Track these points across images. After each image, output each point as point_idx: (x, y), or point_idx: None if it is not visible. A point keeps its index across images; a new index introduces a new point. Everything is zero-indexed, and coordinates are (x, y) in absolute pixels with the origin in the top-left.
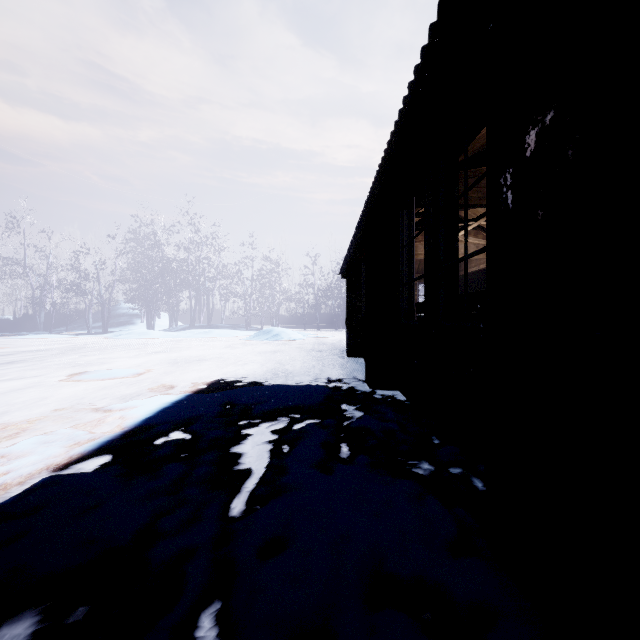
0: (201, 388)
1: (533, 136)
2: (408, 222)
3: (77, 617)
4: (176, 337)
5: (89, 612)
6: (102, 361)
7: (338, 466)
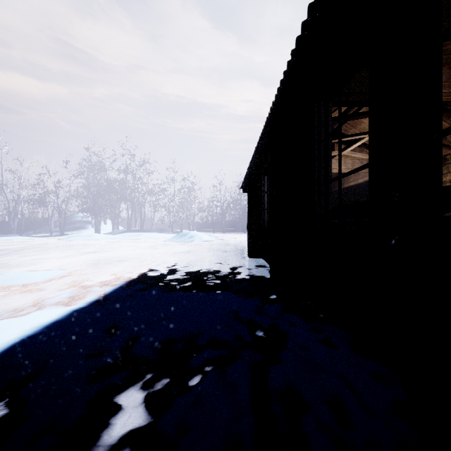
0: (99, 298)
1: None
2: (324, 115)
3: None
4: (114, 239)
5: None
6: (34, 262)
7: None
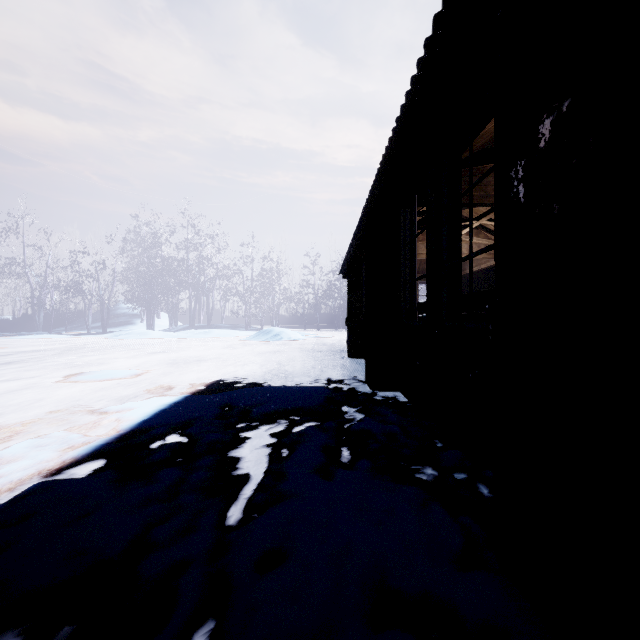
0: (199, 389)
1: (548, 125)
2: (410, 221)
3: (61, 638)
4: (176, 337)
5: (74, 632)
6: (100, 362)
7: (339, 471)
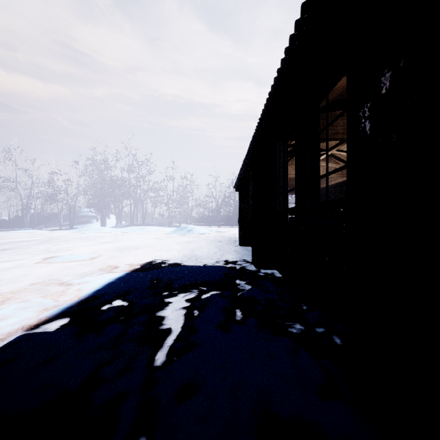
0: (136, 268)
1: (388, 77)
2: (283, 150)
3: None
4: (120, 232)
5: None
6: (68, 248)
7: (234, 327)
